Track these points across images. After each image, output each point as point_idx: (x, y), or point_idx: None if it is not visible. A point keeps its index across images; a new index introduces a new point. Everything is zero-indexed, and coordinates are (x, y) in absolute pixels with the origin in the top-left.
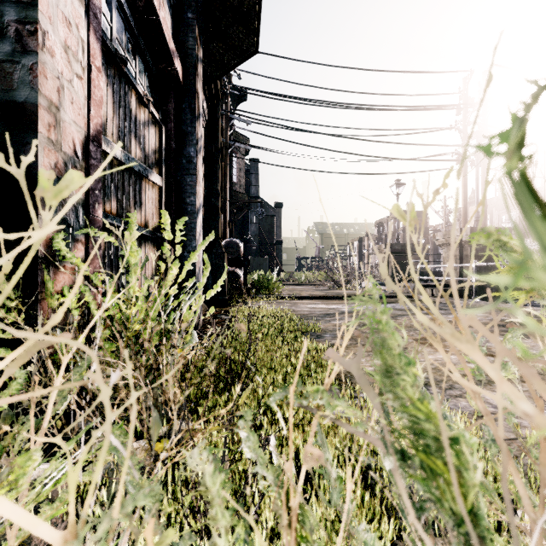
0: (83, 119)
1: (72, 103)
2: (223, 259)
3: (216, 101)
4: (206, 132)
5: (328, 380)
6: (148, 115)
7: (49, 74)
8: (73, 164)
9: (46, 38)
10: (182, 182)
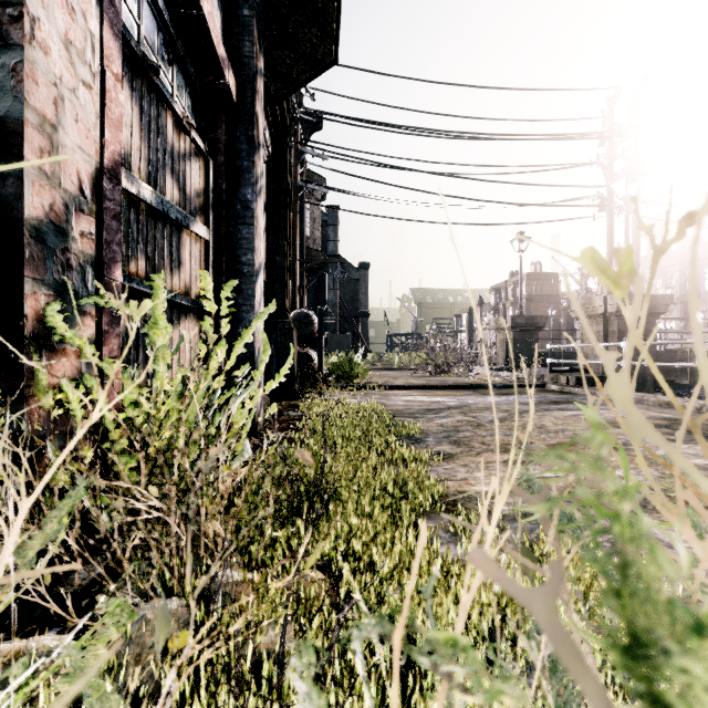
0: (93, 145)
1: (76, 121)
2: (291, 337)
3: (282, 129)
4: (268, 170)
5: (467, 595)
6: (189, 145)
7: (42, 79)
8: (78, 206)
9: (36, 28)
10: (236, 235)
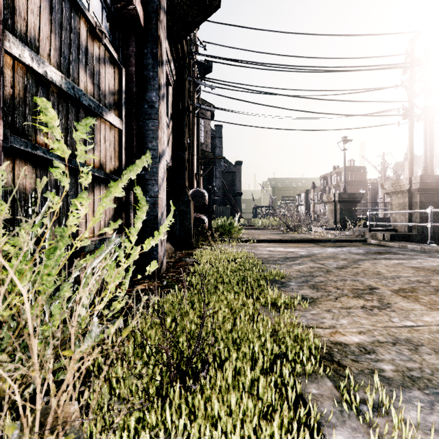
0: None
1: None
2: (189, 206)
3: (183, 64)
4: (173, 92)
5: None
6: (103, 52)
7: None
8: None
9: None
10: (144, 127)
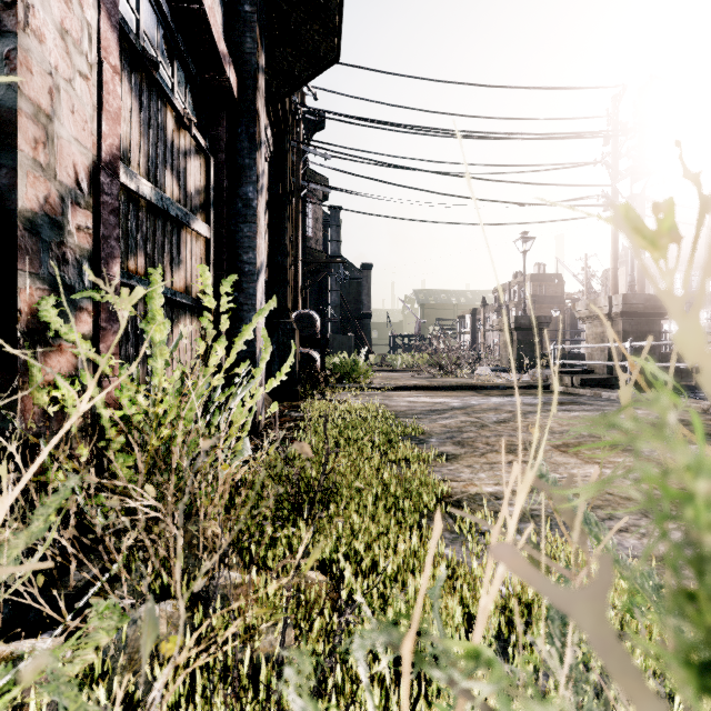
0: (90, 137)
1: (72, 113)
2: (293, 337)
3: (284, 128)
4: (270, 169)
5: (487, 597)
6: (189, 141)
7: (36, 67)
8: (75, 199)
9: (31, 15)
10: (238, 234)
